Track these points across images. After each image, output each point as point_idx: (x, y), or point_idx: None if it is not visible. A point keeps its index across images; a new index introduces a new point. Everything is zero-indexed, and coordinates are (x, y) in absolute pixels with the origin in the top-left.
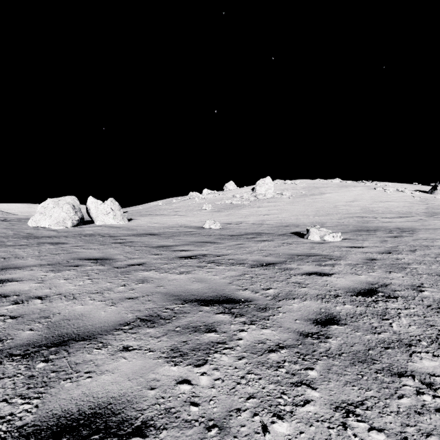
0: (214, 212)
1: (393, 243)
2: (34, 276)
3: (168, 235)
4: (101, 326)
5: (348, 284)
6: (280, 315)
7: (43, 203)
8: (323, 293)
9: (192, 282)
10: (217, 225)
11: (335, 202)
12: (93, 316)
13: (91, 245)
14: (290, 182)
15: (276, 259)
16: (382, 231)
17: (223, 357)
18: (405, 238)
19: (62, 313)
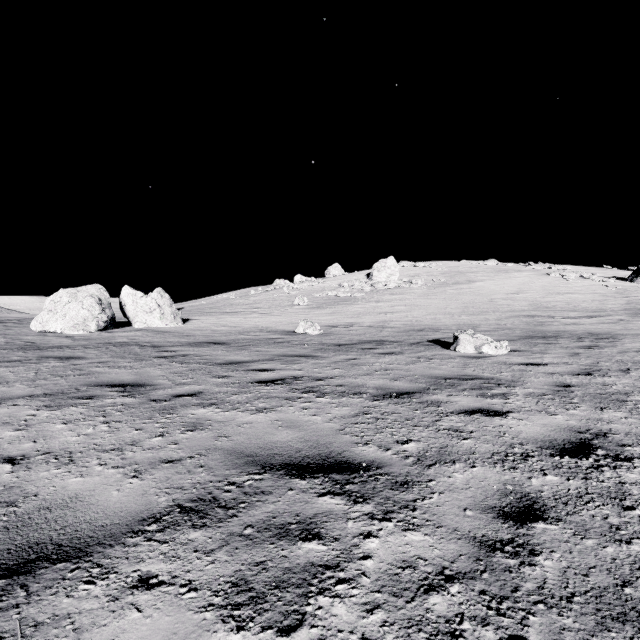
0: (312, 308)
1: (590, 358)
2: (14, 416)
3: (242, 344)
4: (106, 525)
5: (540, 433)
6: (434, 498)
7: (54, 295)
8: (502, 451)
9: (277, 429)
10: (316, 328)
11: (491, 294)
12: (95, 501)
13: (120, 361)
14: (423, 265)
15: (412, 385)
16: (567, 338)
17: (337, 605)
18: (606, 350)
19: (42, 493)
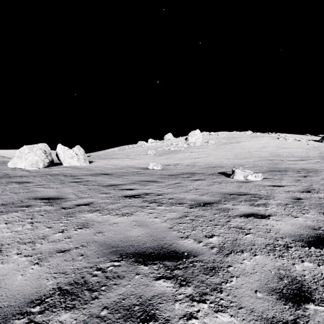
0: (157, 156)
1: (307, 182)
2: None
3: (119, 175)
4: (3, 307)
5: (292, 230)
6: (233, 281)
7: (20, 149)
8: (271, 243)
9: (133, 227)
10: (159, 166)
11: (249, 148)
12: (3, 284)
13: (51, 184)
14: (214, 133)
15: (211, 198)
16: (291, 171)
17: None
18: (314, 178)
19: None
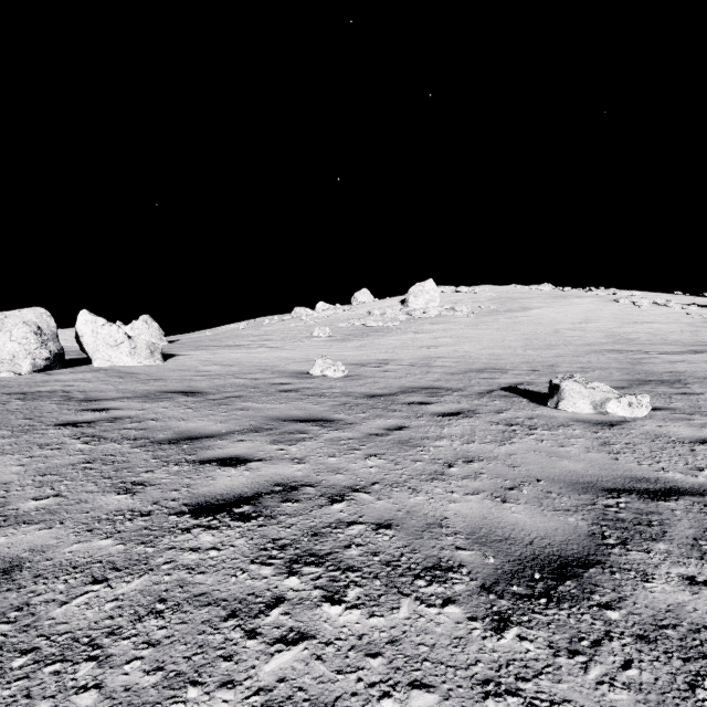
0: (335, 341)
1: None
2: None
3: (226, 395)
4: None
5: None
6: None
7: None
8: None
9: None
10: (339, 369)
11: (554, 323)
12: None
13: None
14: (466, 290)
15: (555, 523)
16: (698, 384)
17: None
18: None
19: None
